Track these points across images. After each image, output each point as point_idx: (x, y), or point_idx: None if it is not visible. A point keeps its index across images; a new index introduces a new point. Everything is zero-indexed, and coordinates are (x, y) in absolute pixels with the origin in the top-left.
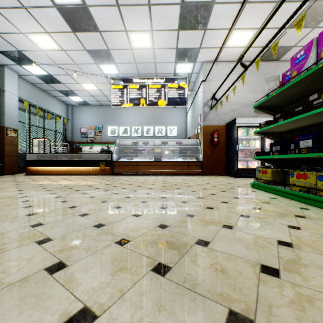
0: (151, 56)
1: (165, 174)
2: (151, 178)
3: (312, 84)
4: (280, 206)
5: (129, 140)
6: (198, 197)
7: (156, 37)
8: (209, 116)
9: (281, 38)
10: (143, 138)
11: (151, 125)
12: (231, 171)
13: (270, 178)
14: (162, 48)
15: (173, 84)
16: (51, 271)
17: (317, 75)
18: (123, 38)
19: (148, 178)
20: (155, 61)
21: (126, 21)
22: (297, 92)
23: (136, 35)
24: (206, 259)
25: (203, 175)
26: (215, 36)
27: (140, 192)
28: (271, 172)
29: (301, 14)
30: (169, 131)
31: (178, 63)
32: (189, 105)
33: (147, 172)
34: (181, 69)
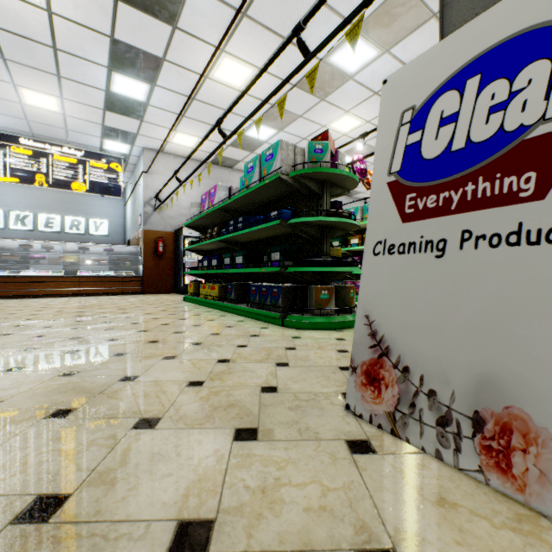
0: (60, 121)
1: (85, 295)
2: (60, 300)
3: (213, 219)
4: (183, 308)
5: (12, 240)
6: (119, 309)
7: (70, 105)
8: (153, 219)
9: (227, 152)
10: (38, 234)
11: (57, 214)
12: (179, 288)
13: (193, 291)
14: (80, 118)
15: (99, 163)
16: (5, 335)
17: (211, 217)
18: (8, 88)
19: (54, 300)
20: (67, 128)
21: (16, 76)
22: (208, 222)
23: (32, 93)
24: (105, 325)
25: (145, 294)
26: (156, 129)
27: (49, 310)
28: (194, 285)
29: (237, 140)
30: (95, 227)
31: (108, 140)
32: (129, 192)
33: (52, 293)
34: (113, 147)
